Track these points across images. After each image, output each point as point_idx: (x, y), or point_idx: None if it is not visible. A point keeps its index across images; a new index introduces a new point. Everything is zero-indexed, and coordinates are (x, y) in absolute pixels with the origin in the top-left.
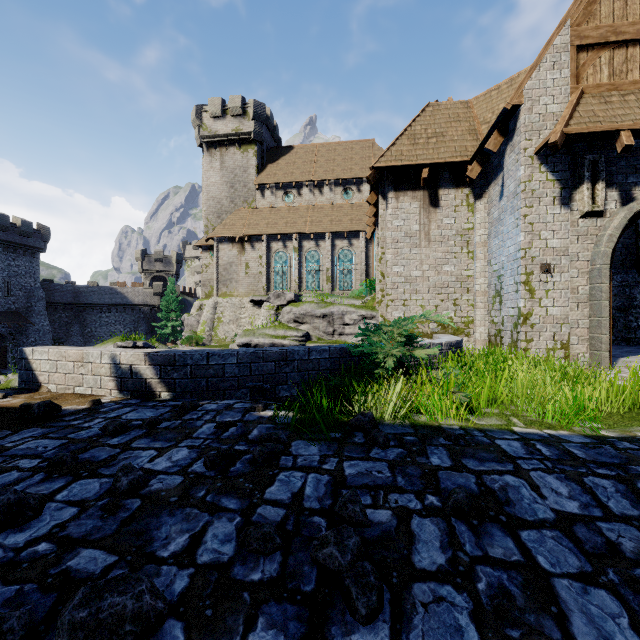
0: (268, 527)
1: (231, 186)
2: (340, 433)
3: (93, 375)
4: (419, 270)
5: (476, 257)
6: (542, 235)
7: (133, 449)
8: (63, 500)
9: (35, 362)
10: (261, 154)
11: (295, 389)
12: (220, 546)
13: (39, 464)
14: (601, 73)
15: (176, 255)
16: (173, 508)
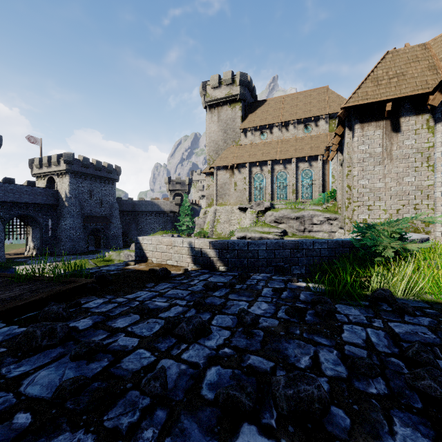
0: (368, 360)
1: (224, 132)
2: (367, 302)
3: (178, 254)
4: (382, 182)
5: (437, 169)
6: None
7: (231, 300)
8: (217, 325)
9: (144, 245)
10: (244, 108)
11: (303, 269)
12: (334, 367)
13: (187, 303)
14: None
15: (188, 179)
16: (286, 338)
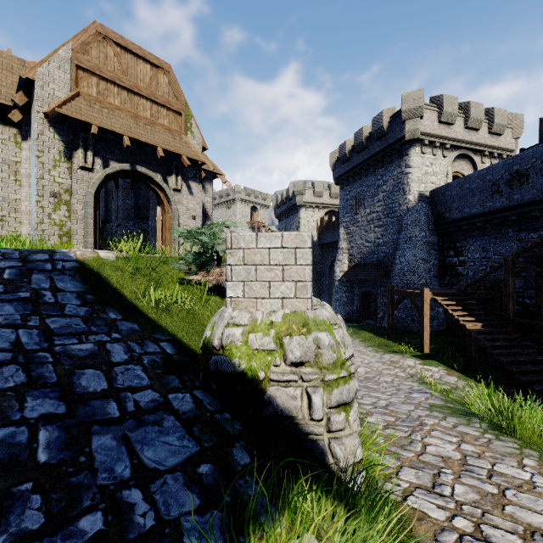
0: None
1: None
2: None
3: None
4: None
5: (23, 185)
6: (51, 173)
7: None
8: None
9: None
10: None
11: None
12: None
13: None
14: (93, 89)
15: None
16: None
